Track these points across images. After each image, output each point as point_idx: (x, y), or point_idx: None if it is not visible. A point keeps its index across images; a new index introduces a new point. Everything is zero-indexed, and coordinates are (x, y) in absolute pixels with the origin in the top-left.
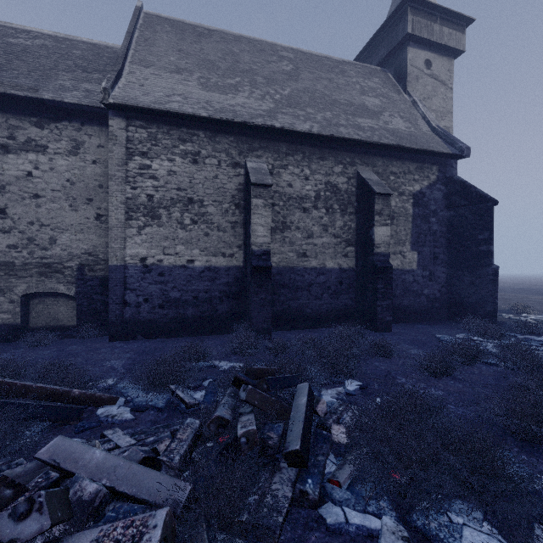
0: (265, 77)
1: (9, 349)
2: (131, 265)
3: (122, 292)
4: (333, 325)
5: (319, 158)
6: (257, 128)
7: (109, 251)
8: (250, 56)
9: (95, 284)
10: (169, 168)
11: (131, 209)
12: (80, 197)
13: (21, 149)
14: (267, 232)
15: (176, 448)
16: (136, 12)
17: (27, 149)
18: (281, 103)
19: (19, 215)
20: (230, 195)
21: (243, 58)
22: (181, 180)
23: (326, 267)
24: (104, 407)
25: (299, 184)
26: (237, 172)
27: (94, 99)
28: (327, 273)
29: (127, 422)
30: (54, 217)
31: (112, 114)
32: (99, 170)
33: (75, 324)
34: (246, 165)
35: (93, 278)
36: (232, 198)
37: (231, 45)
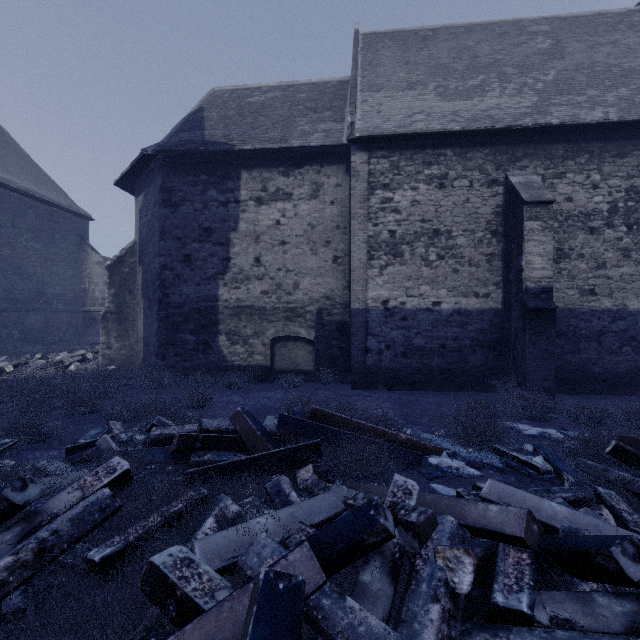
0: (515, 66)
1: (268, 388)
2: (372, 308)
3: (364, 337)
4: (639, 392)
5: (615, 155)
6: (523, 131)
7: (351, 294)
8: (490, 45)
9: (332, 329)
10: (412, 198)
11: (373, 247)
12: (319, 240)
13: (271, 200)
14: (547, 262)
15: (635, 520)
16: (356, 36)
17: (276, 199)
18: (546, 92)
19: (269, 263)
20: (484, 221)
21: (481, 50)
22: (425, 210)
23: (627, 309)
24: (433, 457)
25: (583, 196)
26: (494, 192)
27: (335, 138)
28: (628, 317)
29: (475, 477)
30: (297, 262)
31: (354, 149)
32: (336, 211)
33: (311, 369)
34: (508, 180)
35: (330, 323)
36: (486, 225)
37: (463, 39)
